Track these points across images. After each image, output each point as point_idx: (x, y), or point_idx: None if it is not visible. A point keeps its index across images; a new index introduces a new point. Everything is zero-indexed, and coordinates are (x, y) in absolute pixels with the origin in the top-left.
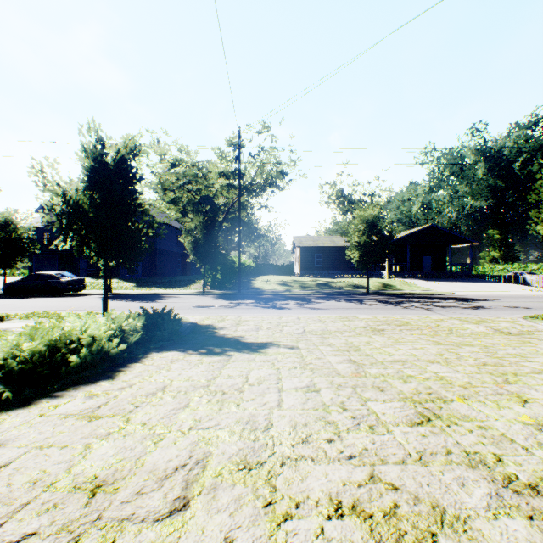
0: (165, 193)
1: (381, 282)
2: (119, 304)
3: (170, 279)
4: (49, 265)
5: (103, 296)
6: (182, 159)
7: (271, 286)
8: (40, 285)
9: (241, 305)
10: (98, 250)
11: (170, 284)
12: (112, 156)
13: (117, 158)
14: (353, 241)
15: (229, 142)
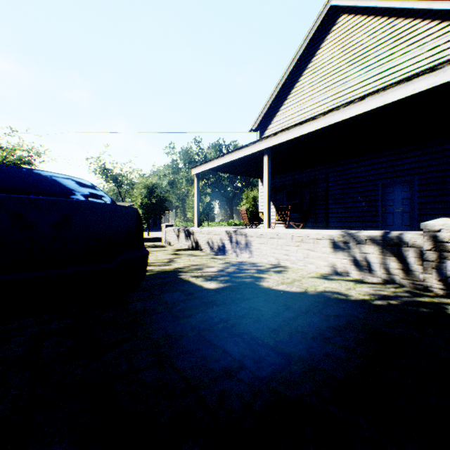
0: None
1: None
2: None
3: None
4: None
5: None
6: None
7: None
8: None
9: None
10: None
11: None
12: None
13: None
14: None
15: None
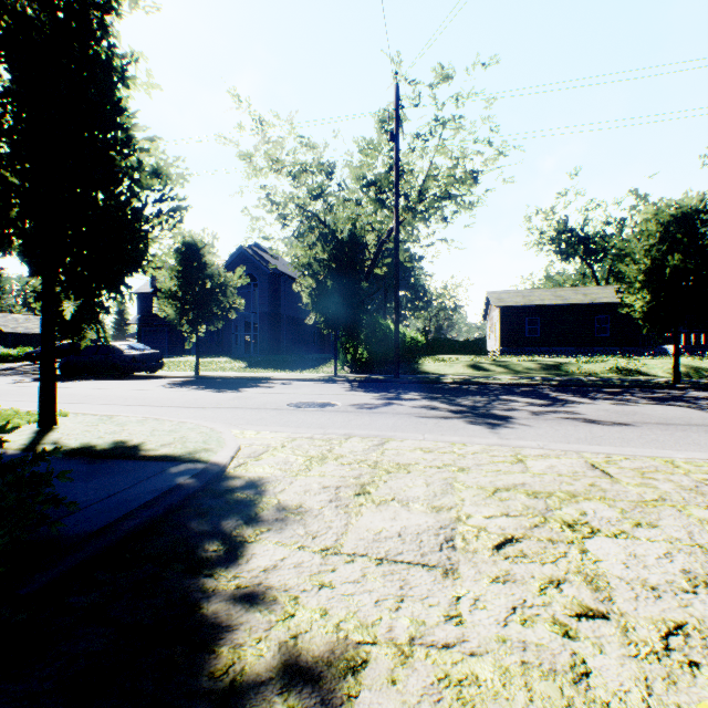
0: (284, 224)
1: (680, 364)
2: (170, 393)
3: (297, 358)
4: (158, 340)
5: (178, 380)
6: (306, 162)
7: (454, 369)
8: (98, 362)
9: (394, 403)
10: (31, 260)
11: (294, 365)
12: None
13: None
14: (637, 273)
15: (379, 118)
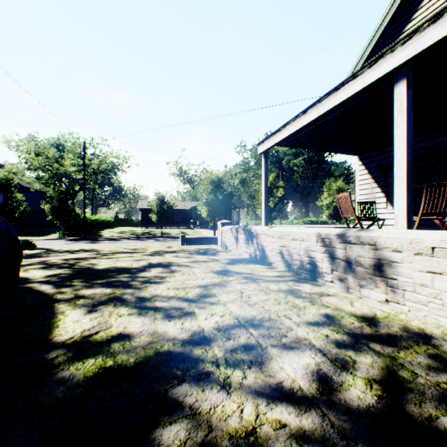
0: (31, 171)
1: (181, 231)
2: None
3: (36, 230)
4: None
5: None
6: (45, 152)
7: (112, 234)
8: None
9: (77, 242)
10: None
11: (36, 234)
12: (1, 175)
13: (5, 178)
14: (154, 209)
15: (79, 146)
